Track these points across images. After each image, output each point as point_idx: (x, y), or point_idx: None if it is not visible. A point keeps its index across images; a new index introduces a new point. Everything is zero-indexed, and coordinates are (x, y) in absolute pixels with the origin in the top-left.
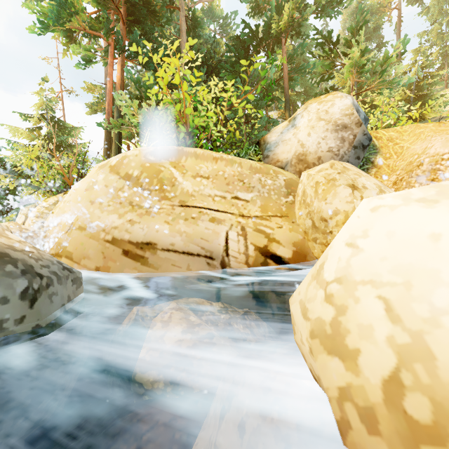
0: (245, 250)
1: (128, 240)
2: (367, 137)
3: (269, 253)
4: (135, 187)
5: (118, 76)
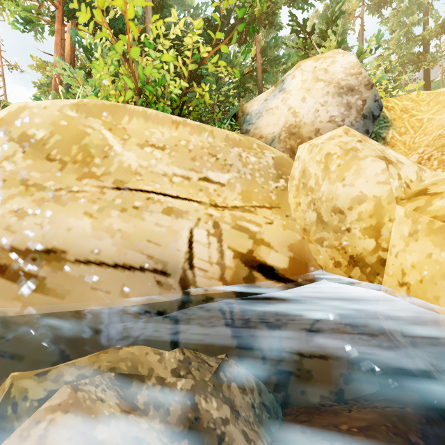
0: (219, 257)
1: (9, 245)
2: (378, 105)
3: (256, 262)
4: (36, 156)
5: (68, 46)
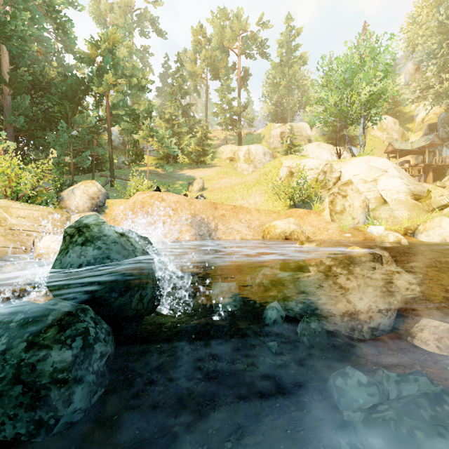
0: None
1: None
2: (102, 203)
3: None
4: None
5: None
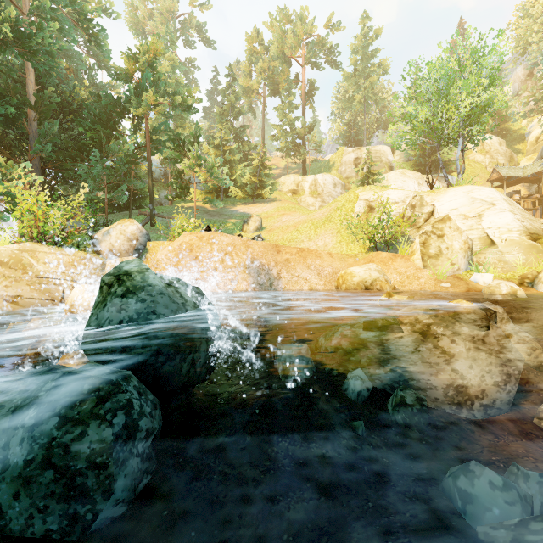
0: None
1: (6, 294)
2: (142, 245)
3: None
4: (6, 268)
5: None
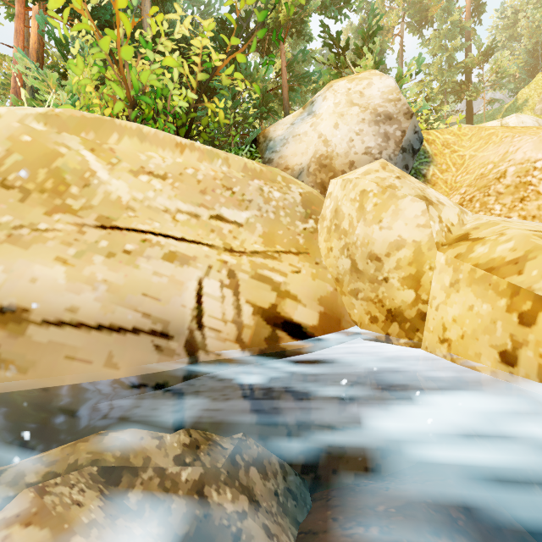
0: (235, 314)
1: None
2: (418, 137)
3: (280, 319)
4: None
5: (34, 36)
